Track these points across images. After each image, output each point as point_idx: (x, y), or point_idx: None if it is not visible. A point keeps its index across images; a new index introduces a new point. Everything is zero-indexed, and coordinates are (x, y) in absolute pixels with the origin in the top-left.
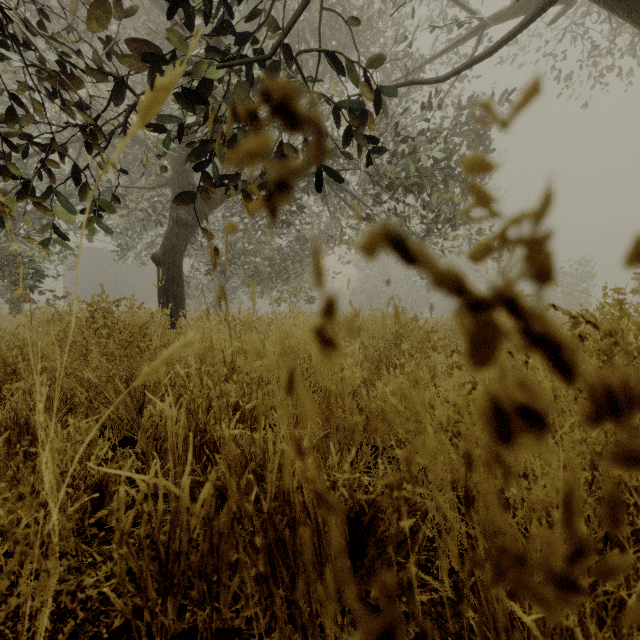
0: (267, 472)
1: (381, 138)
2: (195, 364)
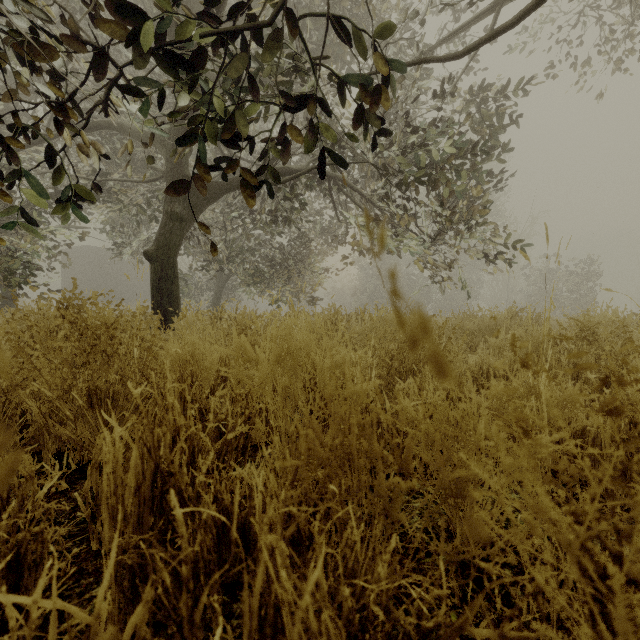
0: (243, 592)
1: (388, 125)
2: (172, 373)
